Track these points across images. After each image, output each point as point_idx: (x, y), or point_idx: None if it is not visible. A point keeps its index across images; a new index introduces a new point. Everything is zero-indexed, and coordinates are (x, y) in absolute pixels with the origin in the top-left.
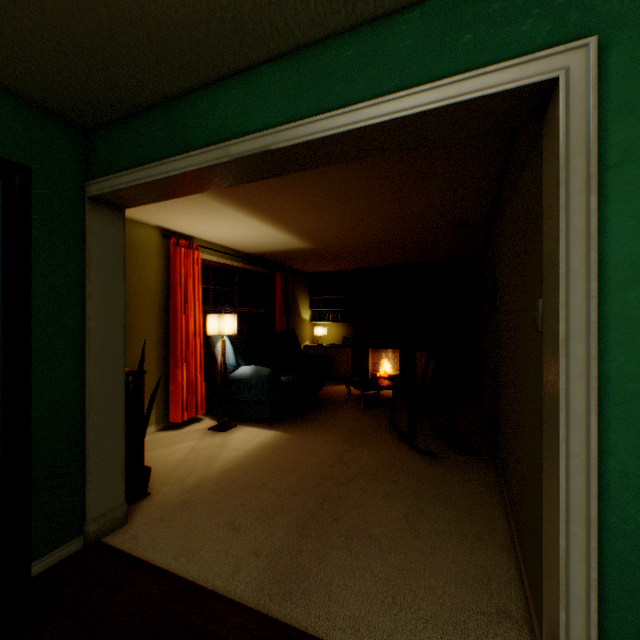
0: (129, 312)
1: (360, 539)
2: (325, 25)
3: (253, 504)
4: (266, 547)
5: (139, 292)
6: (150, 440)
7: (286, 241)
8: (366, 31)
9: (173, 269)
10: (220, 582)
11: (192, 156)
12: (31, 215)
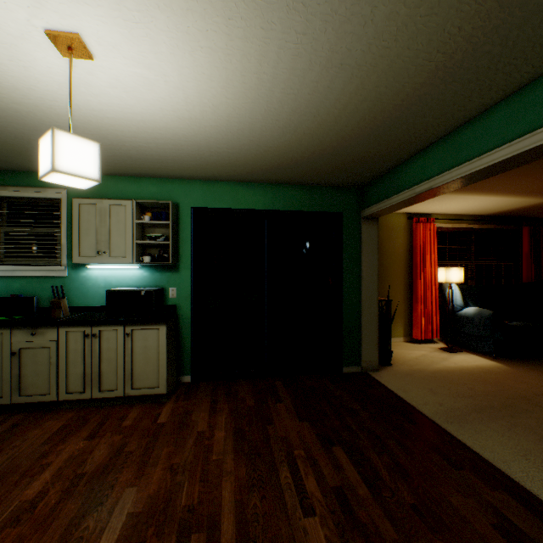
0: (386, 267)
1: (523, 429)
2: (453, 126)
3: (450, 388)
4: (447, 404)
5: (392, 255)
6: (398, 345)
7: (517, 201)
8: (476, 120)
9: (414, 238)
10: (414, 403)
11: (400, 195)
12: (342, 231)
